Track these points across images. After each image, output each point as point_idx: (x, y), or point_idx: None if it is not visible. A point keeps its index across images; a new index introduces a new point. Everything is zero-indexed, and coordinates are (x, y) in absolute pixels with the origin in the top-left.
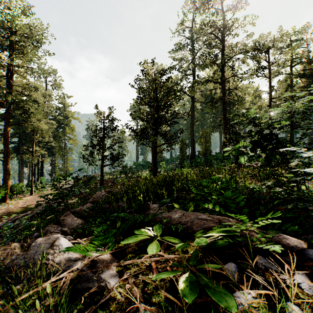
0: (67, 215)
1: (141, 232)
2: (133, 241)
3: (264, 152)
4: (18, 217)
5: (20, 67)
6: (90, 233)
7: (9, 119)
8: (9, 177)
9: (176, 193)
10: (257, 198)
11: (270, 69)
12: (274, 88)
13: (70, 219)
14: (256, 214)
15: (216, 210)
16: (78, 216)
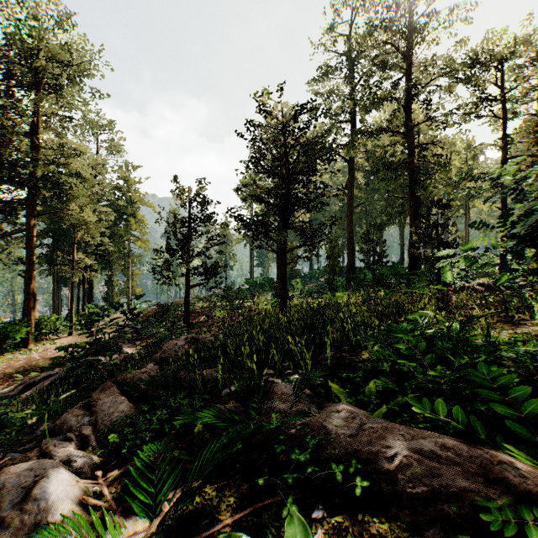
0: (106, 390)
1: None
2: None
3: None
4: (34, 380)
5: (52, 116)
6: (137, 446)
7: (33, 205)
8: (33, 305)
9: (330, 349)
10: None
11: (503, 104)
12: (511, 139)
13: (109, 399)
14: None
15: (461, 425)
16: (128, 391)
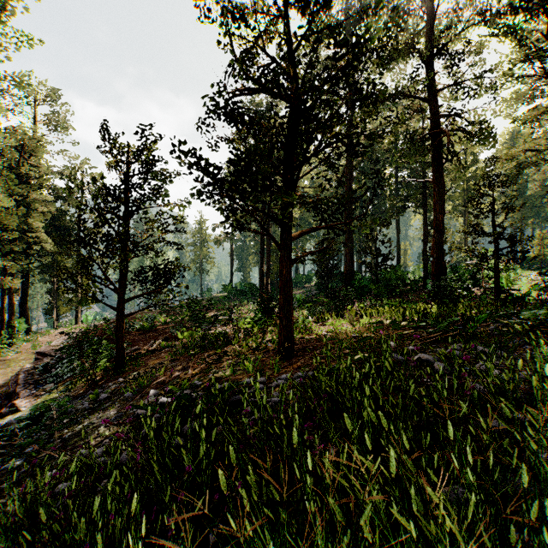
0: None
1: None
2: None
3: None
4: None
5: None
6: None
7: None
8: None
9: None
10: None
11: None
12: None
13: None
14: None
15: None
16: None
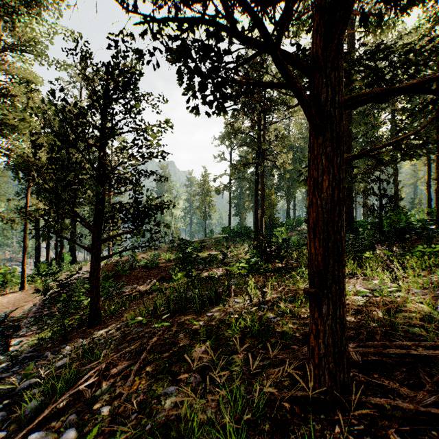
0: None
1: None
2: None
3: None
4: None
5: None
6: None
7: None
8: None
9: None
10: None
11: None
12: None
13: None
14: None
15: None
16: None
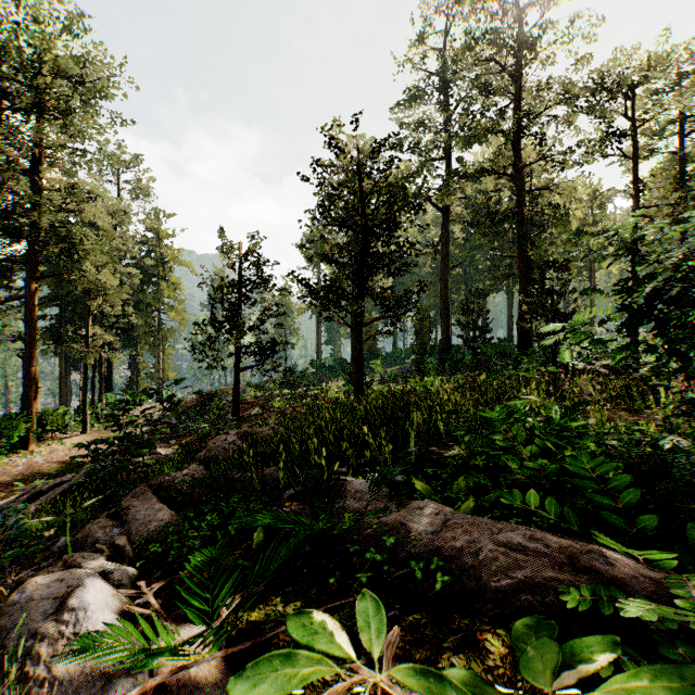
0: (139, 496)
1: (311, 631)
2: (275, 686)
3: (662, 336)
4: (41, 488)
5: (59, 149)
6: (184, 556)
7: (35, 264)
8: (34, 394)
9: (415, 443)
10: (689, 481)
11: (634, 140)
12: (644, 185)
13: (144, 506)
14: (688, 536)
15: (553, 516)
16: (167, 497)
